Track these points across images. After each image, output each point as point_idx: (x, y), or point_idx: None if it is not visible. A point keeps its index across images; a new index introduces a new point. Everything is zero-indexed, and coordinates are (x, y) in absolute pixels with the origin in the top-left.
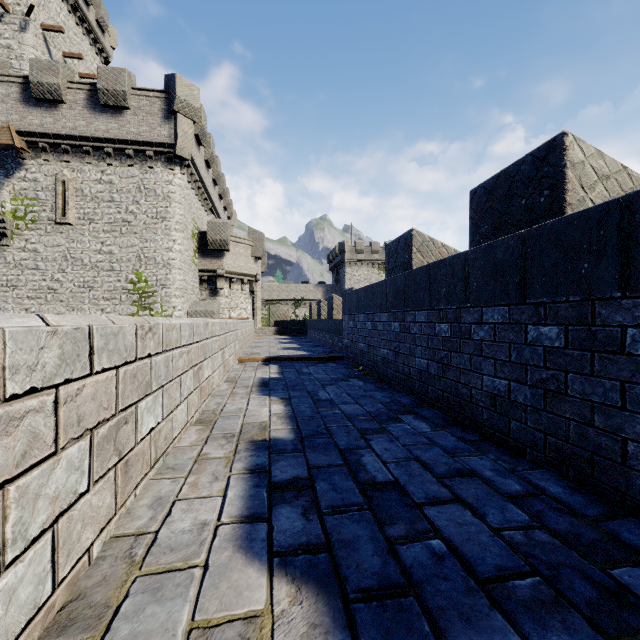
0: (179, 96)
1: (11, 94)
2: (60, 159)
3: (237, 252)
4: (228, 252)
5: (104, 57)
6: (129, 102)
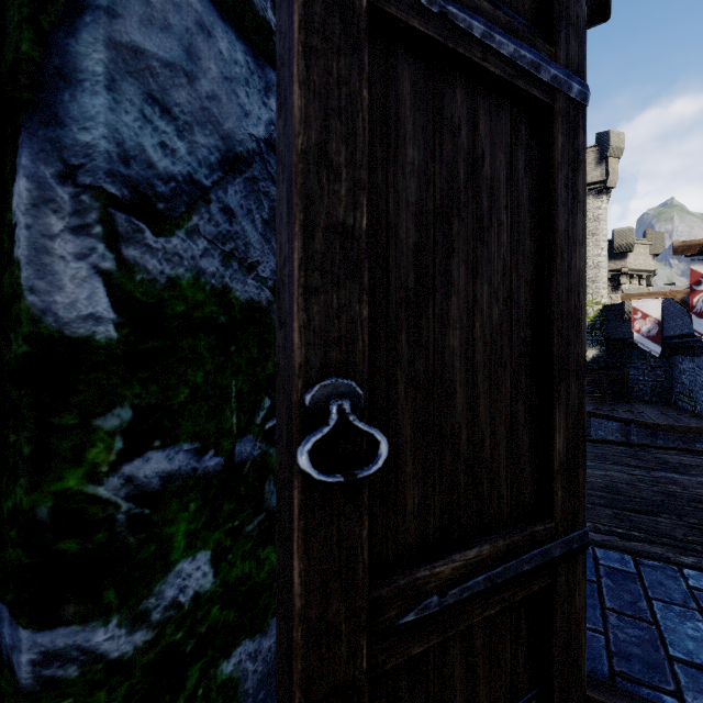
0: (611, 145)
1: None
2: None
3: (637, 252)
4: (630, 253)
5: None
6: None
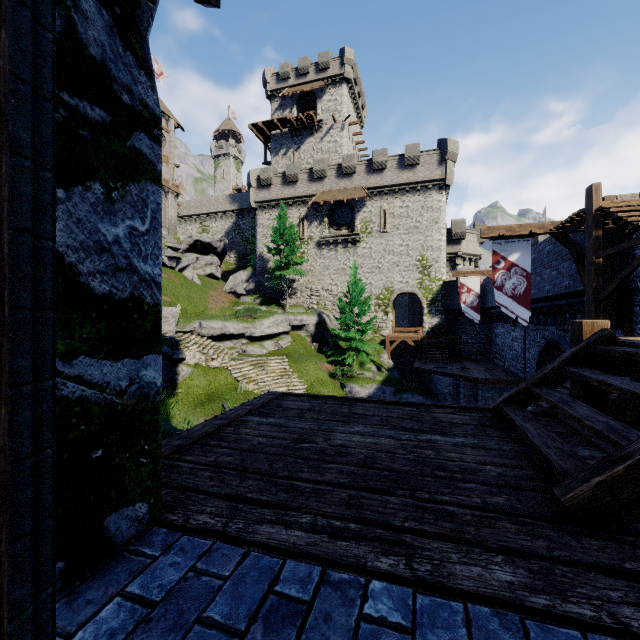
0: (449, 150)
1: (362, 170)
2: (382, 199)
3: (468, 240)
4: (463, 240)
5: (361, 125)
6: (420, 160)
